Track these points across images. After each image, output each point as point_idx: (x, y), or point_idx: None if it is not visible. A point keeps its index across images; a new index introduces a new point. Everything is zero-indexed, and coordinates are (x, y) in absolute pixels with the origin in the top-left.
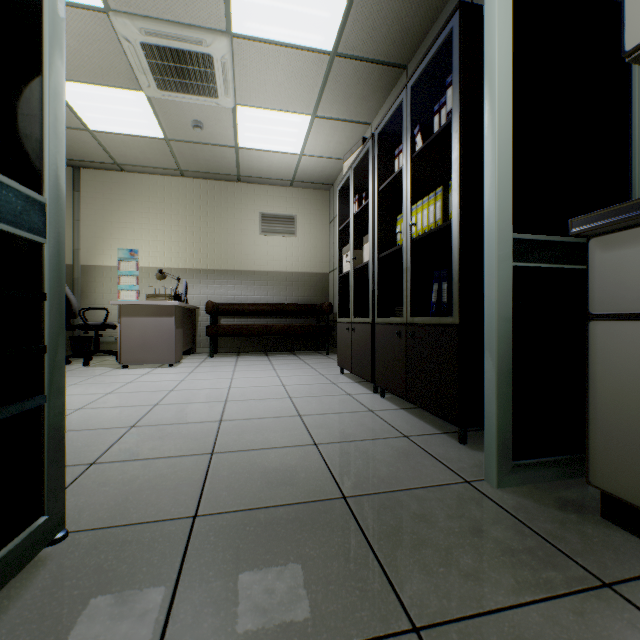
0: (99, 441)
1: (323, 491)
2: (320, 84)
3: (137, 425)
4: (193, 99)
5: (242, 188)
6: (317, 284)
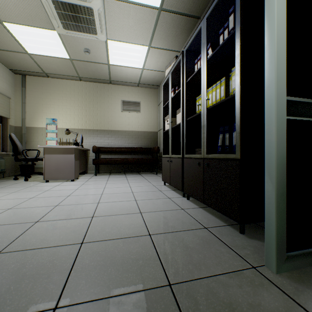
0: (11, 233)
1: (154, 278)
2: (153, 27)
3: (40, 220)
4: (83, 35)
5: (112, 87)
6: (151, 137)
